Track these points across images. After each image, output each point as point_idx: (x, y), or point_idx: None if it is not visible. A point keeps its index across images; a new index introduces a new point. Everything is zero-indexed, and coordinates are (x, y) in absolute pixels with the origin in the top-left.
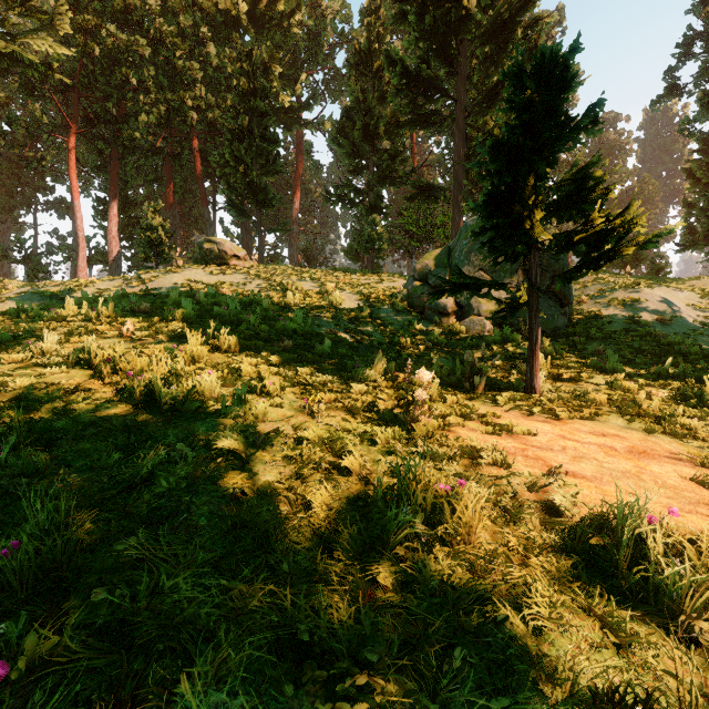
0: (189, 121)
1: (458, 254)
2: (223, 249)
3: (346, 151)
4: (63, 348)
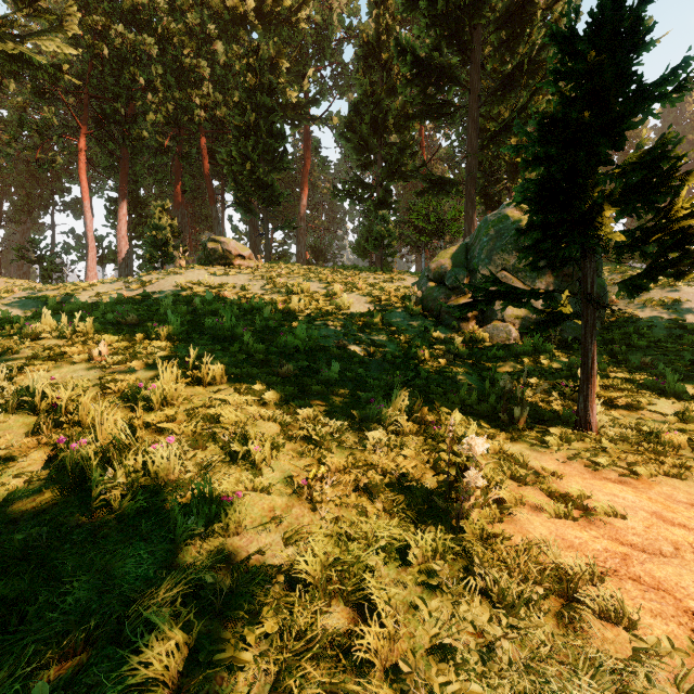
0: (197, 119)
1: (477, 252)
2: (227, 249)
3: (354, 145)
4: (14, 381)
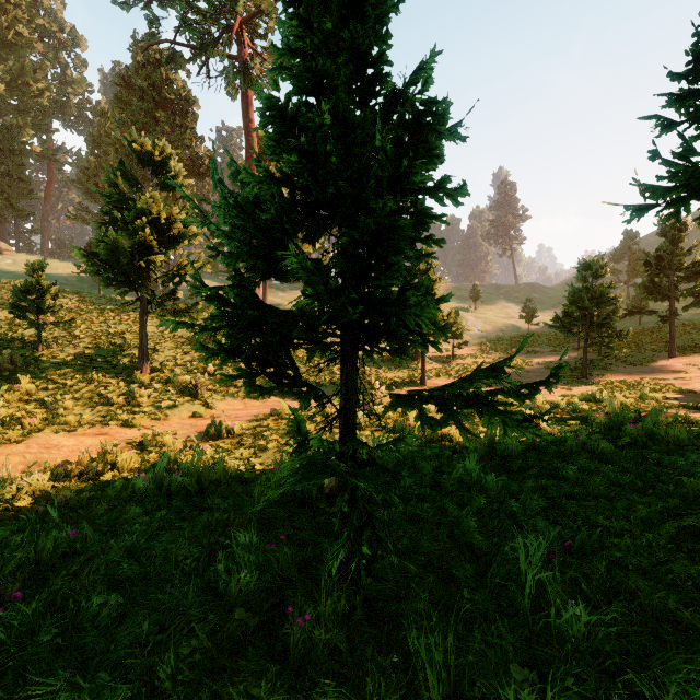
0: None
1: None
2: None
3: (83, 192)
4: None
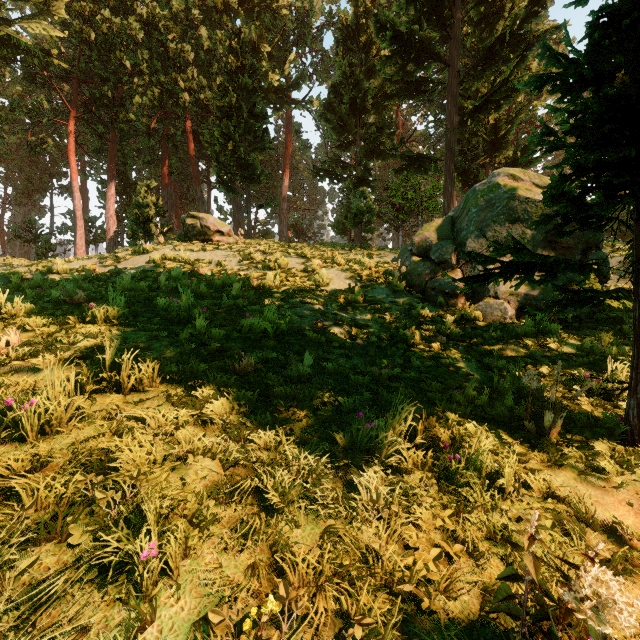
0: (182, 102)
1: (465, 224)
2: (205, 225)
3: (333, 126)
4: None
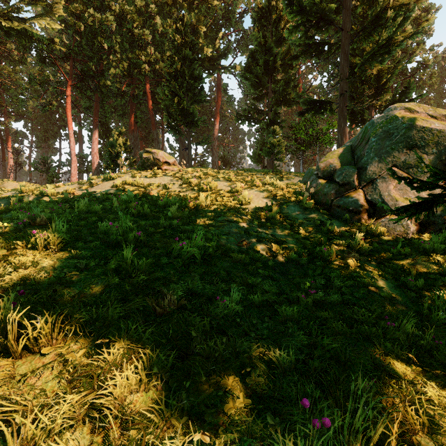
0: (143, 71)
1: (366, 151)
2: (156, 157)
3: (251, 83)
4: None
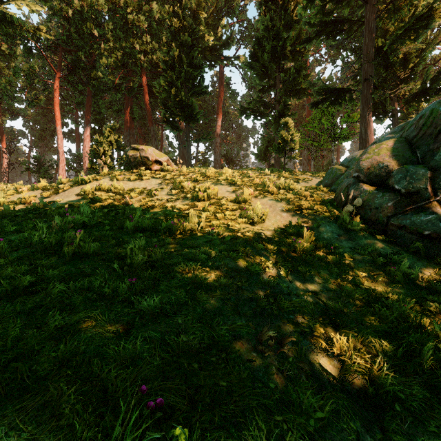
0: (139, 62)
1: None
2: (144, 156)
3: (257, 72)
4: None
